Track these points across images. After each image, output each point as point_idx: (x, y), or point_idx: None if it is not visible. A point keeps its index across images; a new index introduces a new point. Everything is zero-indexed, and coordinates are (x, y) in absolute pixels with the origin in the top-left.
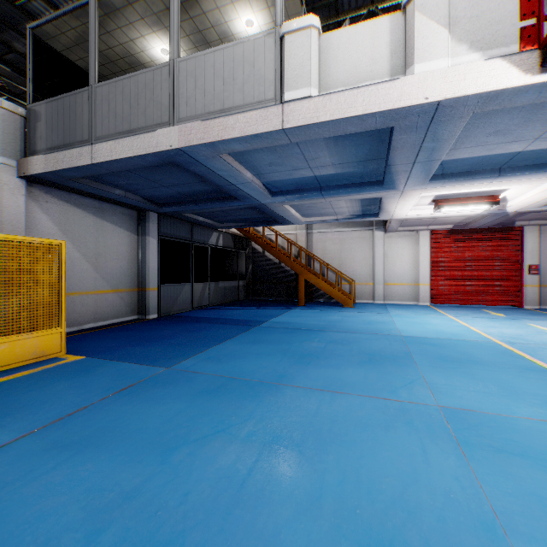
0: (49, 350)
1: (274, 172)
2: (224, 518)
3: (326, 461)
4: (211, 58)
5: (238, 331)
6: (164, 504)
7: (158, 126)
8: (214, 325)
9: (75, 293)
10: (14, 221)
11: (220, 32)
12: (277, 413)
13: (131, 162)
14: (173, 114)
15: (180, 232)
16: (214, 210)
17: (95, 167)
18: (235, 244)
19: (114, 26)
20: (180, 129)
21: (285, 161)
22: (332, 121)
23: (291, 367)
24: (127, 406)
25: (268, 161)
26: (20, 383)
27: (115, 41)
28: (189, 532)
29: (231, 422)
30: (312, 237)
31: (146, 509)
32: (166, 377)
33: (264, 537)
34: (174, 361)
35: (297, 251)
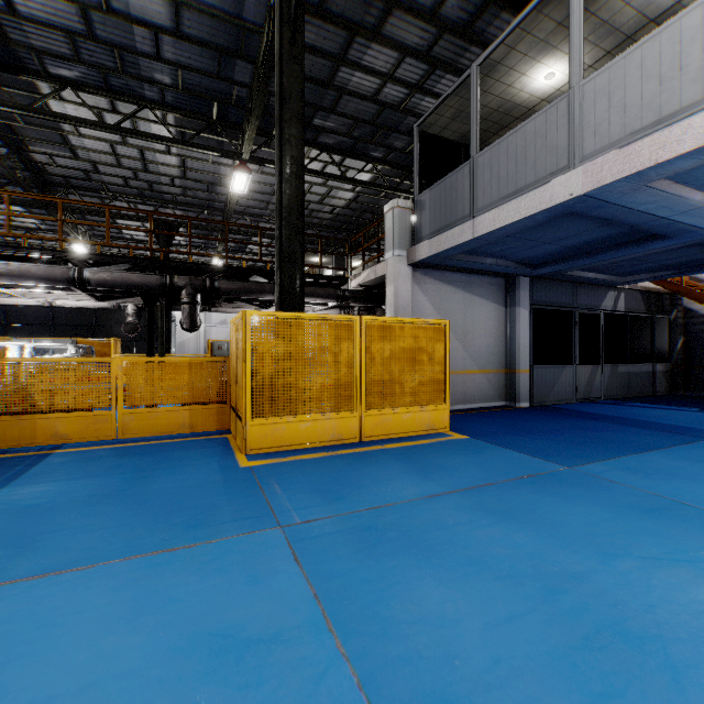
0: (437, 425)
1: None
2: None
3: None
4: (636, 57)
5: (668, 440)
6: (622, 602)
7: (552, 175)
8: (620, 426)
9: None
10: (404, 305)
11: (639, 5)
12: None
13: (515, 227)
14: (573, 154)
15: (558, 297)
16: (616, 260)
17: (475, 241)
18: (647, 305)
19: (492, 81)
20: (585, 170)
21: None
22: None
23: None
24: (535, 495)
25: None
26: (426, 449)
27: (491, 96)
28: (668, 642)
29: (696, 556)
30: None
31: (601, 597)
32: (570, 477)
33: None
34: (574, 461)
35: None
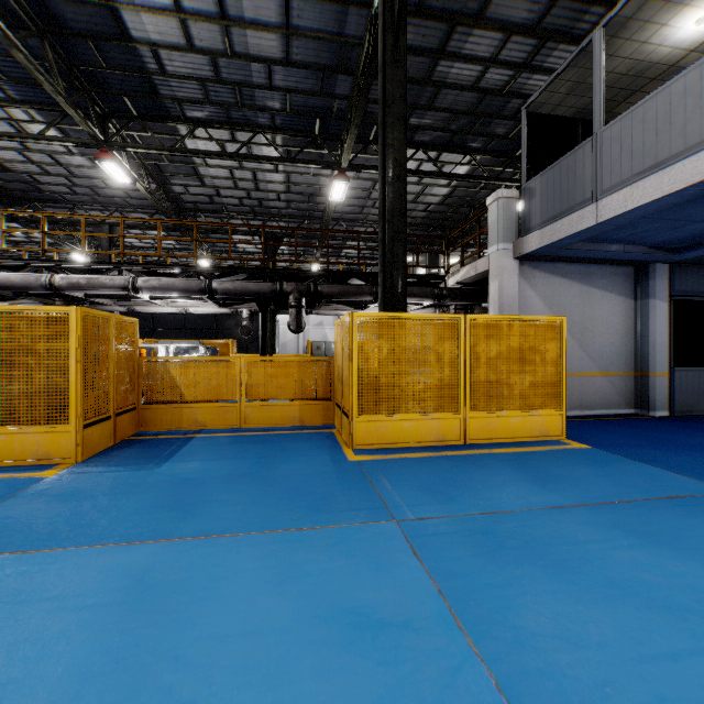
0: (551, 431)
1: None
2: None
3: None
4: None
5: None
6: None
7: None
8: None
9: None
10: (510, 302)
11: None
12: None
13: (653, 206)
14: None
15: None
16: None
17: (598, 227)
18: None
19: (621, 42)
20: None
21: None
22: None
23: None
24: (689, 519)
25: None
26: (540, 456)
27: (618, 59)
28: None
29: None
30: None
31: None
32: None
33: None
34: None
35: None
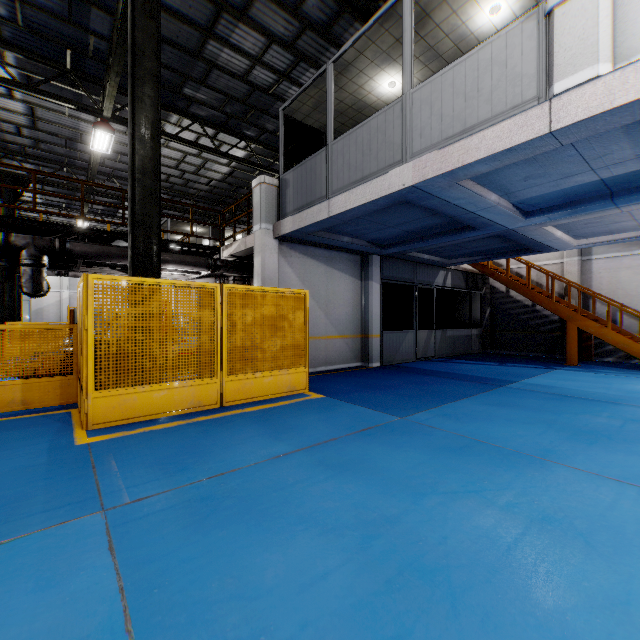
0: (297, 386)
1: (531, 186)
2: (490, 573)
3: (633, 567)
4: (449, 76)
5: (476, 389)
6: (424, 538)
7: (390, 167)
8: (445, 379)
9: (311, 338)
10: (271, 276)
11: (455, 38)
12: (546, 491)
13: (362, 209)
14: (405, 150)
15: (403, 273)
16: (443, 245)
17: (331, 220)
18: (467, 283)
19: (346, 79)
20: (414, 165)
21: (548, 171)
22: (637, 100)
23: (561, 442)
24: (370, 445)
25: (523, 176)
26: (284, 410)
27: (346, 93)
28: (453, 570)
29: (483, 486)
30: (590, 266)
31: (408, 536)
32: (401, 426)
33: (543, 609)
34: (407, 412)
35: (563, 288)
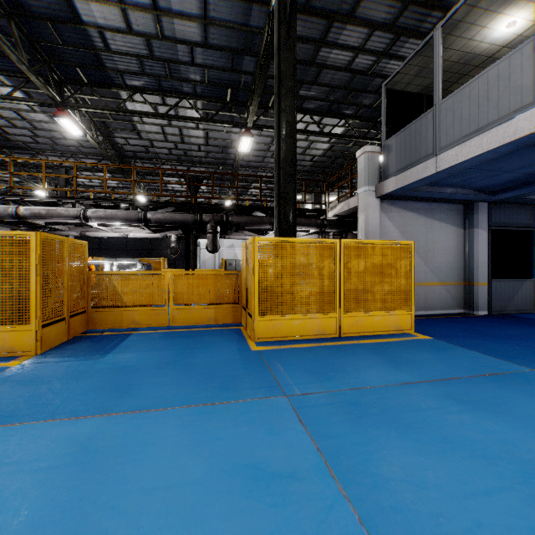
0: (403, 326)
1: None
2: None
3: None
4: None
5: None
6: None
7: (515, 112)
8: None
9: None
10: (373, 230)
11: None
12: None
13: (476, 160)
14: None
15: (516, 218)
16: None
17: (437, 175)
18: None
19: (454, 38)
20: None
21: None
22: None
23: None
24: (501, 390)
25: None
26: (395, 345)
27: (452, 51)
28: None
29: None
30: None
31: None
32: None
33: None
34: None
35: None
